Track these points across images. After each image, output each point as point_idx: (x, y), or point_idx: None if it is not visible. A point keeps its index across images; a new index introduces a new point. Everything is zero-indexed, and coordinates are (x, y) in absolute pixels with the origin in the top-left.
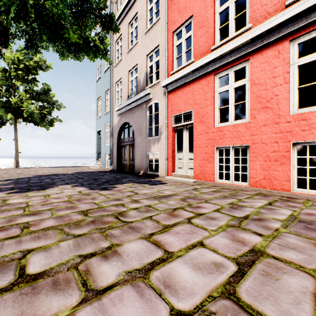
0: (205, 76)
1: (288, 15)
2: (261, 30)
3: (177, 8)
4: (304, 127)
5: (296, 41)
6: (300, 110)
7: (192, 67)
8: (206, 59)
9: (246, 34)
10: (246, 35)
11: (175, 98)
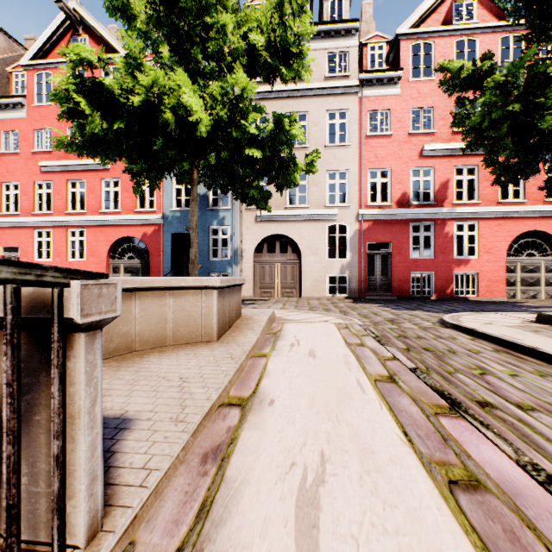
0: (28, 228)
1: (64, 219)
2: (55, 220)
3: (7, 168)
4: (72, 267)
5: (70, 230)
6: (71, 259)
7: (18, 220)
8: (28, 219)
9: (49, 218)
10: (48, 218)
11: (4, 234)
